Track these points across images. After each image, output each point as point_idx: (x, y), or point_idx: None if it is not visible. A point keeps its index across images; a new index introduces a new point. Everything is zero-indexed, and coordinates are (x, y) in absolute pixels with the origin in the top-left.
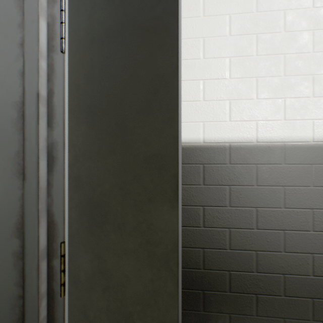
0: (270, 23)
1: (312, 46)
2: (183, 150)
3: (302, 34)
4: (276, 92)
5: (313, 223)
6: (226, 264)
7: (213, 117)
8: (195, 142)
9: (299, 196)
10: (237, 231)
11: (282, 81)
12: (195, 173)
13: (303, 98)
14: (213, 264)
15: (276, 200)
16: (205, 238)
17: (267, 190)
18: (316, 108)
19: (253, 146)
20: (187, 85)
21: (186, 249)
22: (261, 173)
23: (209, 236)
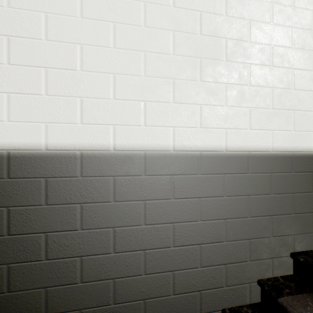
0: (130, 13)
1: (173, 48)
2: (16, 159)
3: (163, 32)
4: (136, 93)
5: (174, 238)
6: (77, 302)
7: (59, 118)
8: (34, 149)
9: (160, 210)
10: (91, 259)
11: (143, 82)
12: (34, 190)
13: (164, 103)
14: (59, 306)
15: (136, 217)
16: (49, 274)
17: (126, 206)
18: (177, 115)
19: (110, 155)
20: (22, 72)
21: (22, 292)
22: (120, 186)
23: (54, 271)
